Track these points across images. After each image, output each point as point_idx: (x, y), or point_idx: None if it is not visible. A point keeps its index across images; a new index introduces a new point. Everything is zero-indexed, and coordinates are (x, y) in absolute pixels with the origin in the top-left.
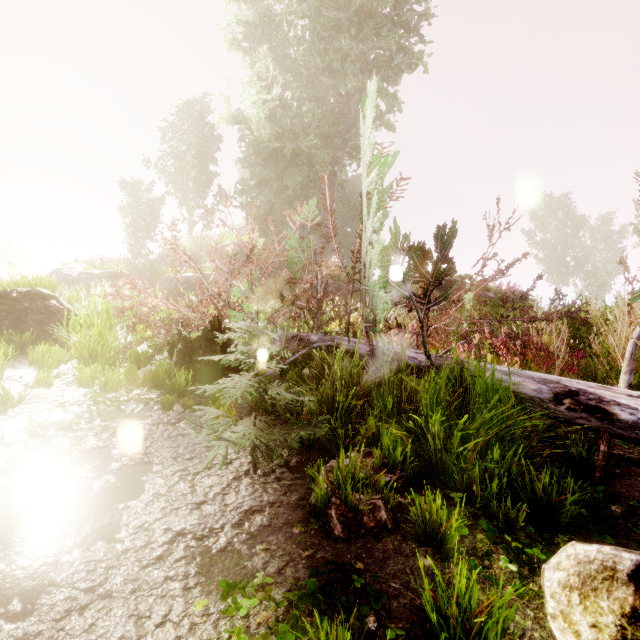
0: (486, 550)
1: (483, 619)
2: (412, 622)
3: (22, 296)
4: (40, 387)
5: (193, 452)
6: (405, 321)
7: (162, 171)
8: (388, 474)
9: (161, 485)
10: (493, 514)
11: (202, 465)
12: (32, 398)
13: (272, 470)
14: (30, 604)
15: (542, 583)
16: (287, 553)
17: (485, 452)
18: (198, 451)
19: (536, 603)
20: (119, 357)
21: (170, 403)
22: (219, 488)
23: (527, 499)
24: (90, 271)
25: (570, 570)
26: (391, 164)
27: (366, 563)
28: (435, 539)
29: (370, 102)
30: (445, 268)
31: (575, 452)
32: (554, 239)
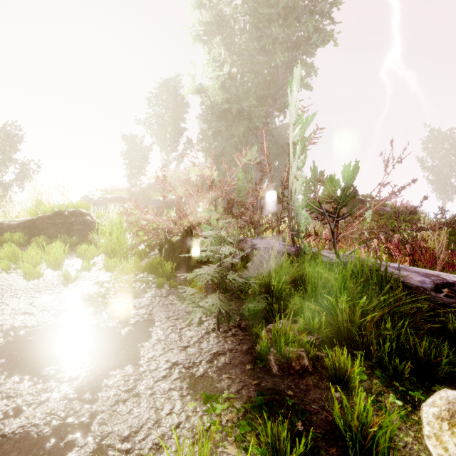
0: (380, 390)
1: (375, 429)
2: (326, 430)
3: (70, 214)
4: (84, 271)
5: (178, 315)
6: (320, 229)
7: (149, 128)
8: (309, 336)
9: (161, 334)
10: (385, 367)
11: (185, 323)
12: (81, 278)
13: (229, 329)
14: (96, 395)
15: (421, 415)
16: (242, 381)
17: (380, 324)
18: (181, 314)
19: (416, 427)
20: (129, 253)
21: (162, 283)
22: (196, 338)
23: (411, 358)
24: (105, 196)
25: (442, 407)
26: (310, 121)
27: (294, 391)
28: (342, 380)
29: (296, 82)
30: (350, 193)
31: (451, 328)
32: (441, 165)
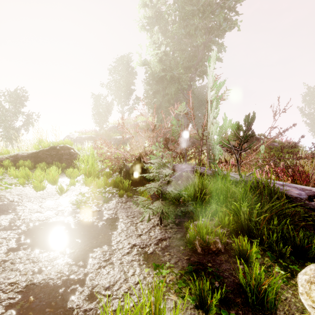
0: (269, 264)
1: (266, 287)
2: (234, 288)
3: (61, 148)
4: (71, 185)
5: (134, 214)
6: (228, 158)
7: (110, 89)
8: (221, 229)
9: (124, 226)
10: (273, 250)
11: (138, 220)
12: (69, 190)
13: (168, 224)
14: (86, 263)
15: (297, 280)
16: (178, 257)
17: (270, 222)
18: (136, 214)
19: (293, 288)
20: (99, 174)
21: (122, 194)
22: (147, 229)
23: (291, 244)
24: (81, 136)
25: (311, 275)
26: (222, 85)
27: (212, 264)
28: (244, 257)
29: (213, 61)
30: (249, 134)
31: None
32: None
